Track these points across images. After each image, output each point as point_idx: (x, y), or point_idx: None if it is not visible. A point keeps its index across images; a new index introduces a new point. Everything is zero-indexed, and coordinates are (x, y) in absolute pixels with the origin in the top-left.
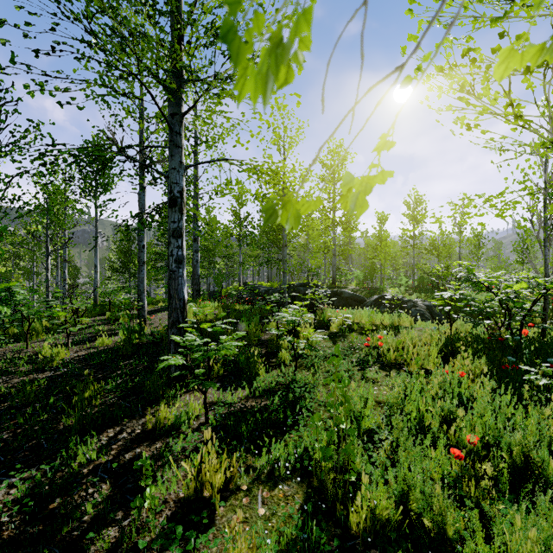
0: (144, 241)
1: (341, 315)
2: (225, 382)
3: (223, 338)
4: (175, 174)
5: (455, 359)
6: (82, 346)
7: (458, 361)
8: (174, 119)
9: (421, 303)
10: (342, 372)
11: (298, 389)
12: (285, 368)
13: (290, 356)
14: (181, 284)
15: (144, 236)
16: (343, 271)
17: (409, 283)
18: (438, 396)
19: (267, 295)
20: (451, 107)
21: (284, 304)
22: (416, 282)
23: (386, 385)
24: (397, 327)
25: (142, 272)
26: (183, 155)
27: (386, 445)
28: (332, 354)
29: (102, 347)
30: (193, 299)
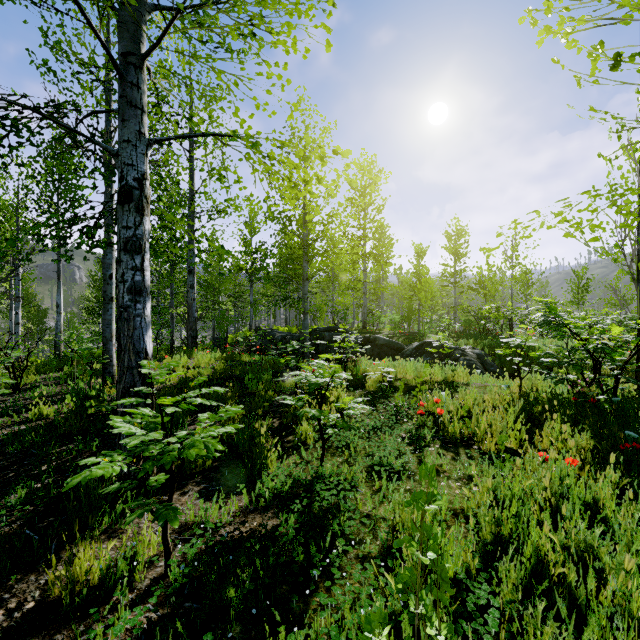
0: (112, 269)
1: (380, 369)
2: (214, 480)
3: (203, 417)
4: (130, 150)
5: (544, 432)
6: (8, 419)
7: (548, 435)
8: (128, 62)
9: (470, 351)
10: (392, 459)
11: (327, 493)
12: (307, 451)
13: (314, 430)
14: (139, 328)
15: (112, 262)
16: (375, 313)
17: (450, 328)
18: (545, 500)
19: (284, 342)
20: (575, 42)
21: (305, 354)
22: (461, 325)
23: (457, 478)
24: (449, 384)
25: (108, 312)
26: (145, 123)
27: (500, 633)
28: (372, 426)
29: (37, 422)
30: (187, 348)
